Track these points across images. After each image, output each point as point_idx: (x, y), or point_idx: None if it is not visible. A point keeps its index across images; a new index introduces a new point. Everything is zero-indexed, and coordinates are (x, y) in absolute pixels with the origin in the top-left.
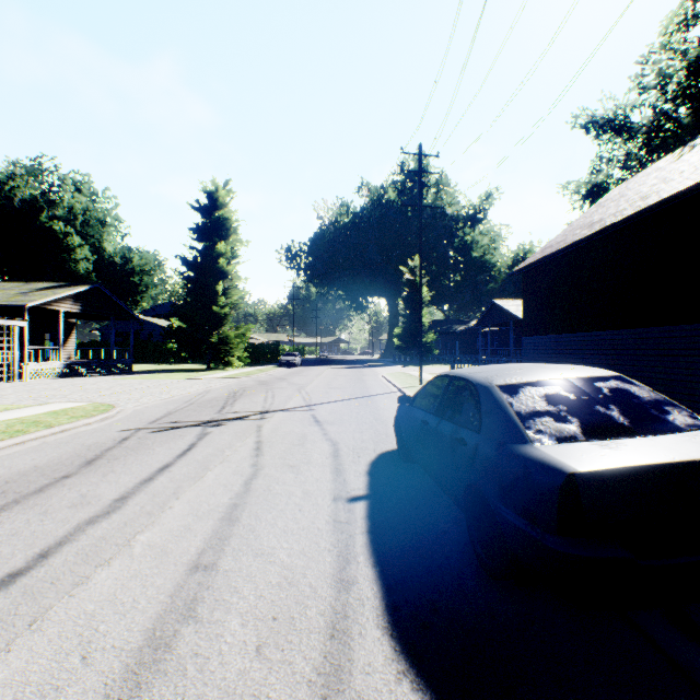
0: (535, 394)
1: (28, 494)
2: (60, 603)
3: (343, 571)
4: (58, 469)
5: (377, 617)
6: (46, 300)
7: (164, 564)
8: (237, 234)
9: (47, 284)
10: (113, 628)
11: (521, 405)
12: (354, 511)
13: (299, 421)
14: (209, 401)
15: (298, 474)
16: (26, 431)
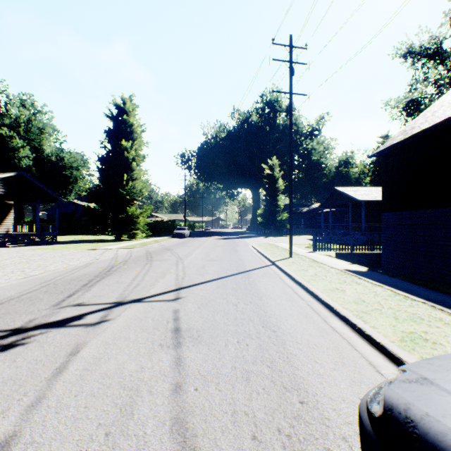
0: None
1: None
2: None
3: None
4: None
5: None
6: None
7: None
8: (140, 137)
9: None
10: None
11: None
12: None
13: (148, 331)
14: (69, 282)
15: None
16: None
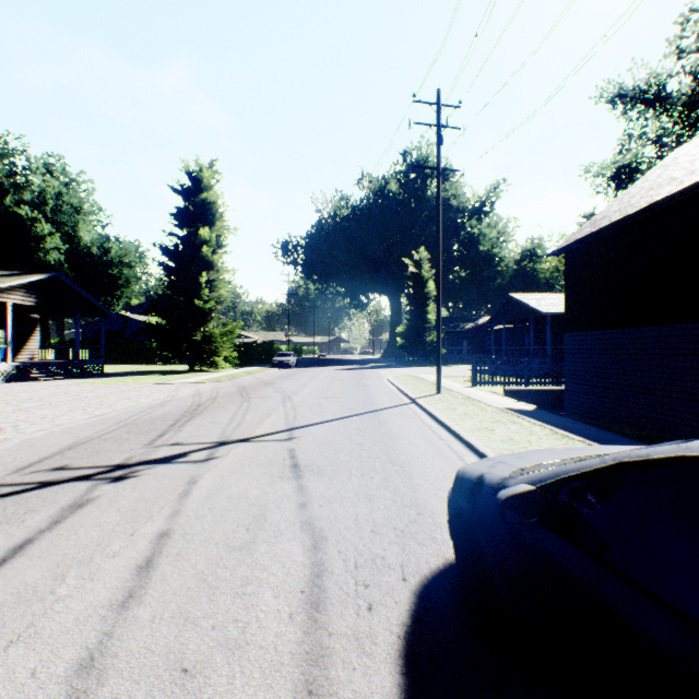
0: None
1: None
2: None
3: None
4: None
5: None
6: None
7: None
8: (224, 220)
9: None
10: None
11: None
12: None
13: (264, 466)
14: (151, 421)
15: None
16: None
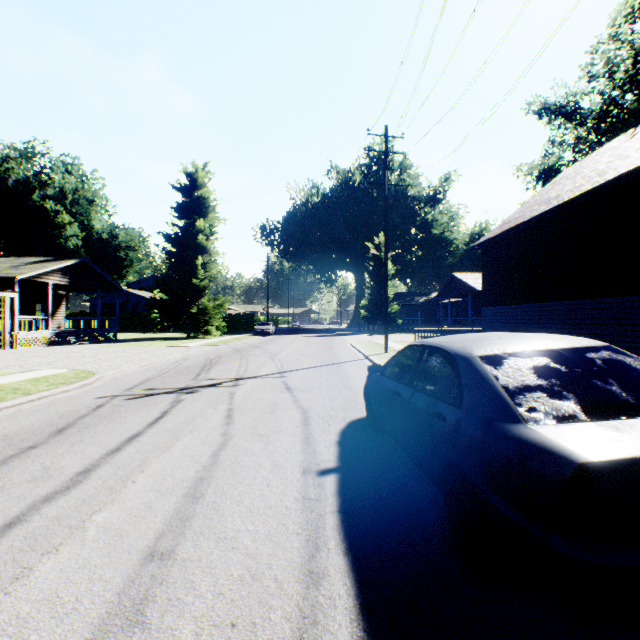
0: (522, 366)
1: None
2: None
3: (313, 560)
4: (27, 439)
5: (351, 623)
6: (36, 273)
7: (117, 552)
8: (216, 212)
9: (38, 259)
10: (45, 639)
11: (507, 378)
12: (324, 486)
13: (270, 388)
14: (186, 368)
15: (267, 444)
16: (3, 398)
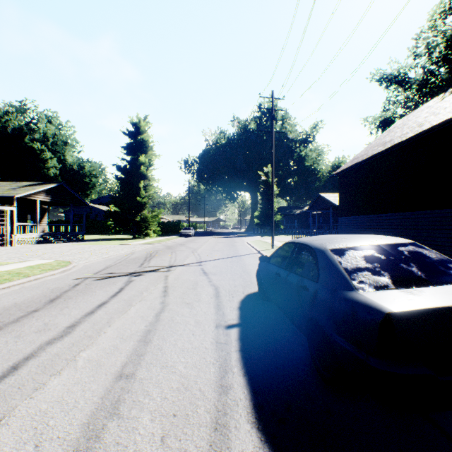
0: (357, 255)
1: (9, 323)
2: (23, 403)
3: (223, 379)
4: (30, 305)
5: (248, 414)
6: (28, 193)
7: (98, 374)
8: (153, 150)
9: (29, 183)
10: (59, 423)
11: (347, 263)
12: (230, 335)
13: (192, 273)
14: (134, 259)
15: (191, 309)
16: (11, 279)
